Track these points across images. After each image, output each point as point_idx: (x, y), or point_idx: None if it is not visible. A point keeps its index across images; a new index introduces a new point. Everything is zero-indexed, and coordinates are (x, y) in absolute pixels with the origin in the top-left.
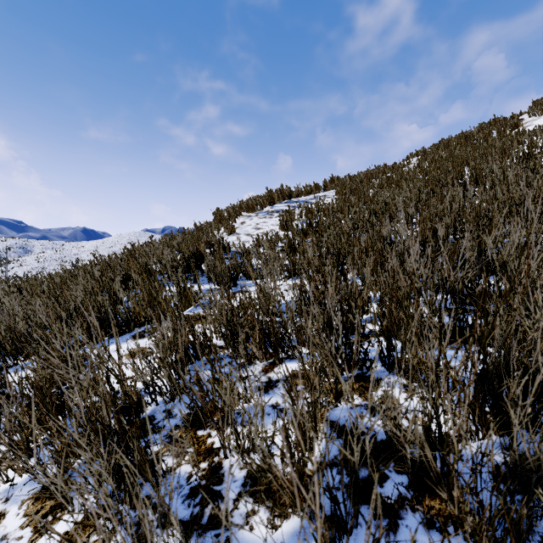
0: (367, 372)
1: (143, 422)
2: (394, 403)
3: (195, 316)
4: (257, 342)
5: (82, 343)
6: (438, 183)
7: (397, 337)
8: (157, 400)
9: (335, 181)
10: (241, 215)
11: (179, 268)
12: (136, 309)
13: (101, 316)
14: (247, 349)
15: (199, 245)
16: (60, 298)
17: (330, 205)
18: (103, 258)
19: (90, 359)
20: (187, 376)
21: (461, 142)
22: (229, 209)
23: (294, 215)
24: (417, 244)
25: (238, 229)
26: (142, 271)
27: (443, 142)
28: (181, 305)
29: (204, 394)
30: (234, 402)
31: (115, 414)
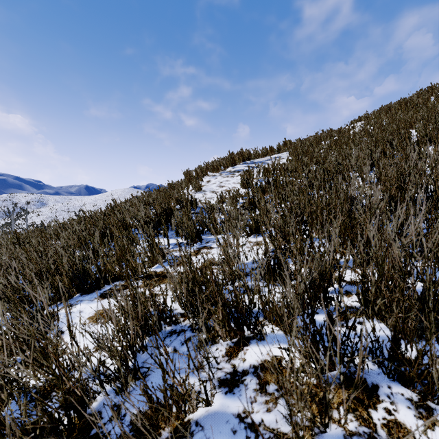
0: (356, 372)
1: (88, 421)
2: (408, 438)
3: (161, 273)
4: (220, 320)
5: (51, 302)
6: (388, 143)
7: (385, 320)
8: (106, 391)
9: (288, 144)
10: (207, 175)
11: (151, 223)
12: (107, 265)
13: (71, 275)
14: (209, 328)
15: (170, 202)
16: (42, 253)
17: (285, 165)
18: (91, 213)
19: (33, 342)
20: (144, 352)
21: (402, 108)
22: (197, 170)
23: (253, 175)
24: (403, 209)
25: (205, 187)
26: (120, 225)
27: (384, 108)
28: (149, 261)
29: (153, 403)
30: (192, 407)
31: (48, 424)
